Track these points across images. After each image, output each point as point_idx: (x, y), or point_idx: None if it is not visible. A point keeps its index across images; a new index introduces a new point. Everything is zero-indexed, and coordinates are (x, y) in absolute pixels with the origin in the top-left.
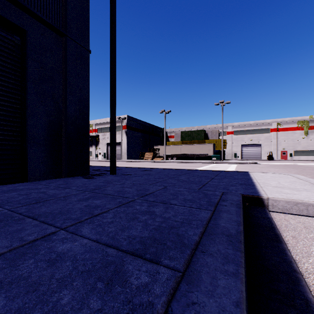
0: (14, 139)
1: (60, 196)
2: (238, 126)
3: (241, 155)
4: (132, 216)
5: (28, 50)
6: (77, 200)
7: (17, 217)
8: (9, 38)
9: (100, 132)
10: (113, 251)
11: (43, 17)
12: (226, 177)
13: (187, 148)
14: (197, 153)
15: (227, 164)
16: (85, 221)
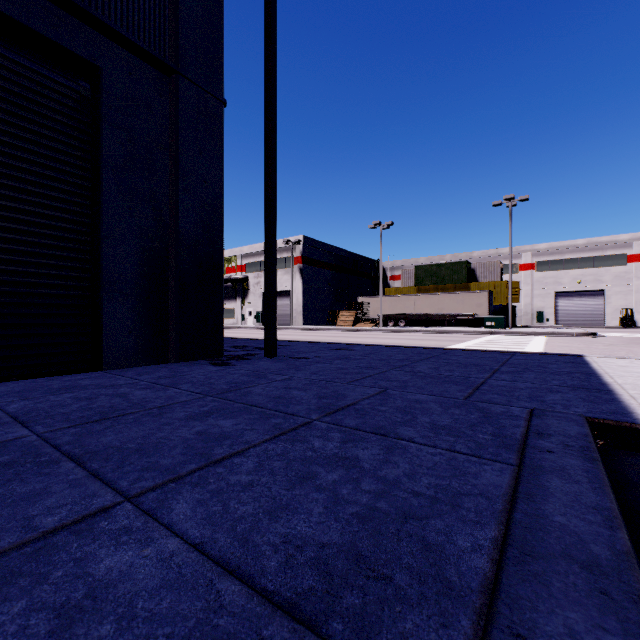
0: (80, 285)
1: (152, 407)
2: (547, 252)
3: (555, 317)
4: (301, 469)
5: (104, 107)
6: (185, 417)
7: (48, 457)
8: (69, 85)
9: (251, 272)
10: (238, 592)
11: (133, 38)
12: (529, 369)
13: (429, 302)
14: (451, 312)
15: (522, 337)
16: (187, 476)
